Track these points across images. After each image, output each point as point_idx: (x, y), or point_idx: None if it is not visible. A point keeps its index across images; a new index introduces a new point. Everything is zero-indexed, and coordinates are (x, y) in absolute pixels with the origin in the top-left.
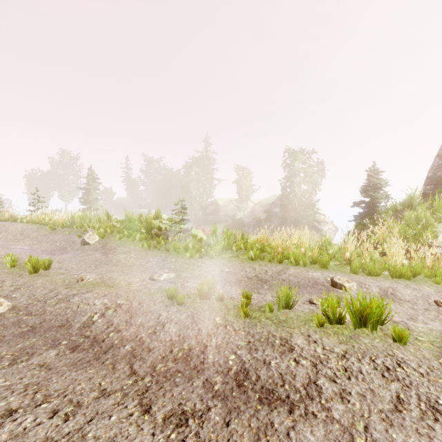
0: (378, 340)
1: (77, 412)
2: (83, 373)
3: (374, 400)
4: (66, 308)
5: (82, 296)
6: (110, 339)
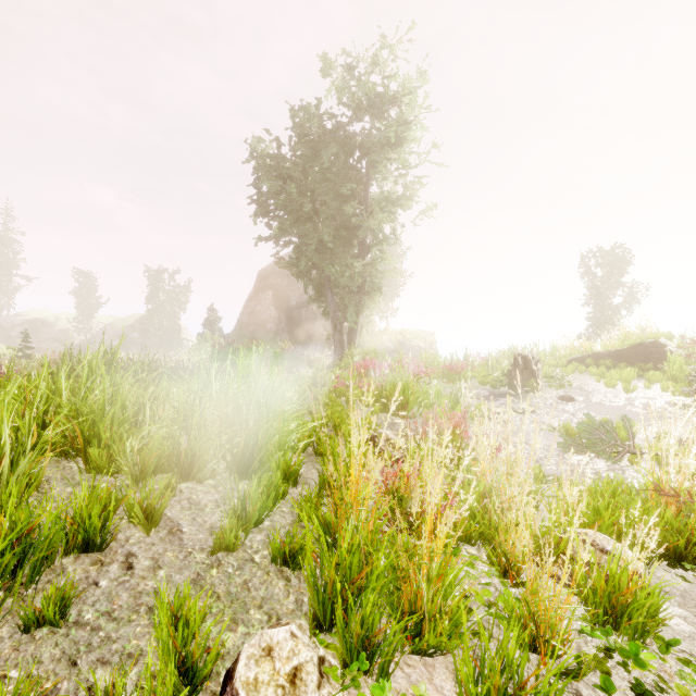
0: None
1: None
2: None
3: None
4: None
5: None
6: None
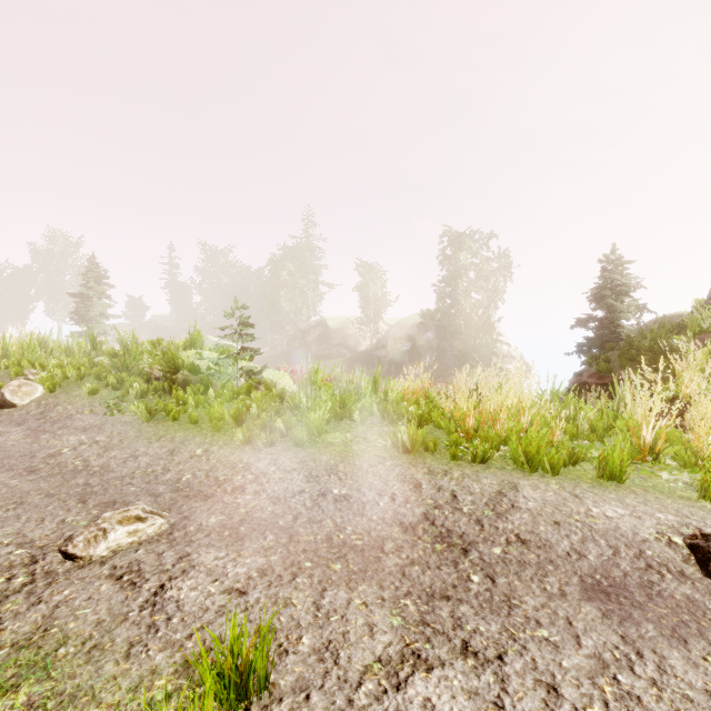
0: None
1: None
2: None
3: None
4: None
5: None
6: None
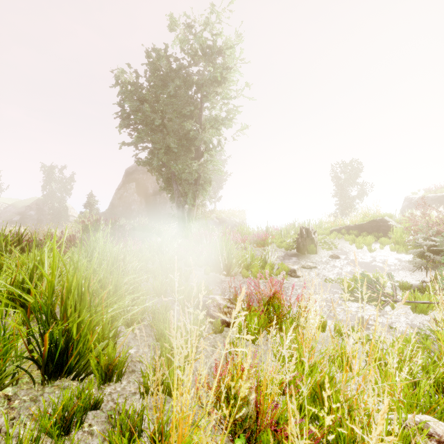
0: None
1: None
2: None
3: None
4: None
5: None
6: None
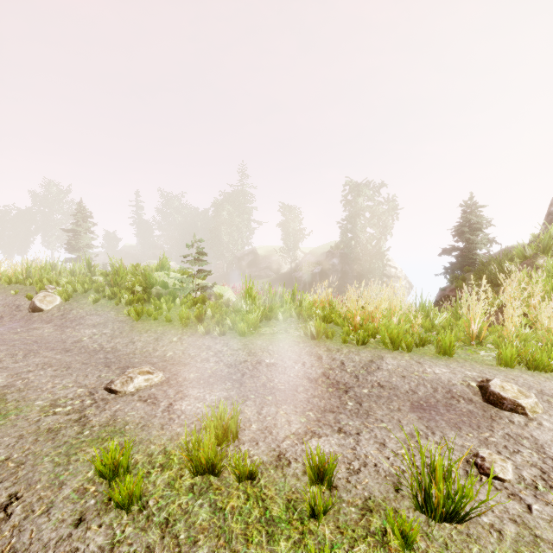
0: None
1: None
2: None
3: None
4: None
5: None
6: None
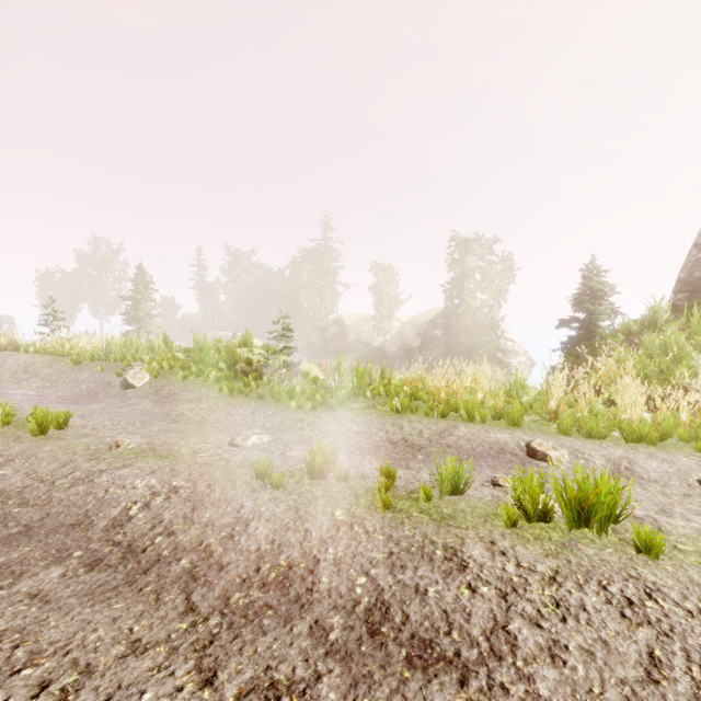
0: (610, 551)
1: (83, 685)
2: (103, 609)
3: (610, 660)
4: (87, 494)
5: (115, 474)
6: (156, 548)
